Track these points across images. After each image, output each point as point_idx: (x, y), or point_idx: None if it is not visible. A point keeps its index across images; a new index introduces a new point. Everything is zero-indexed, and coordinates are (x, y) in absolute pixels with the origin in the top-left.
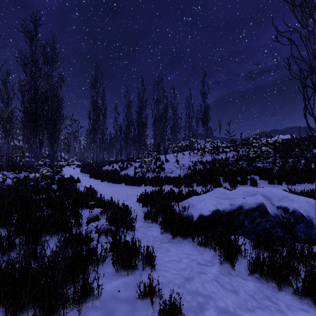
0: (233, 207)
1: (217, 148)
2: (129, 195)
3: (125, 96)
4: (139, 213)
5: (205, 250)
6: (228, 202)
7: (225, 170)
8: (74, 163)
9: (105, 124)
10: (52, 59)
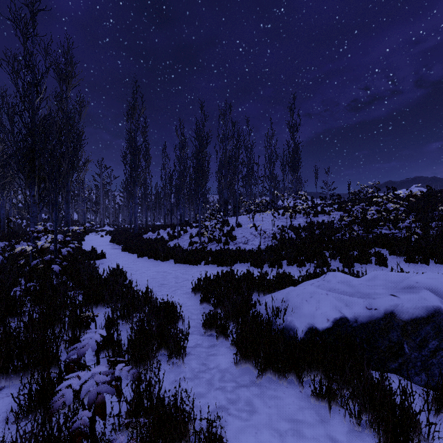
0: (374, 312)
1: (313, 207)
2: (180, 281)
3: (176, 130)
4: (195, 315)
5: (328, 408)
6: (363, 302)
7: (331, 239)
8: (104, 229)
9: (148, 173)
10: (66, 72)
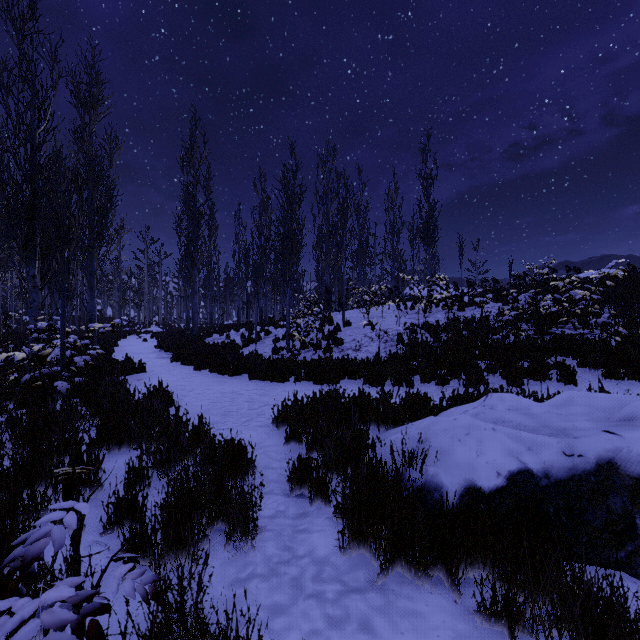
0: (577, 462)
1: (457, 296)
2: (256, 407)
3: (255, 184)
4: (276, 461)
5: (508, 638)
6: (557, 443)
7: (487, 343)
8: (149, 330)
9: (215, 248)
10: (90, 95)
